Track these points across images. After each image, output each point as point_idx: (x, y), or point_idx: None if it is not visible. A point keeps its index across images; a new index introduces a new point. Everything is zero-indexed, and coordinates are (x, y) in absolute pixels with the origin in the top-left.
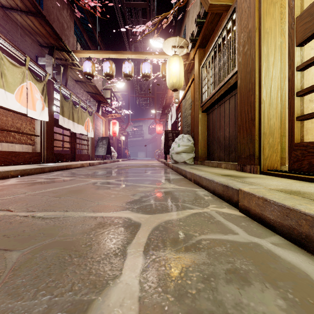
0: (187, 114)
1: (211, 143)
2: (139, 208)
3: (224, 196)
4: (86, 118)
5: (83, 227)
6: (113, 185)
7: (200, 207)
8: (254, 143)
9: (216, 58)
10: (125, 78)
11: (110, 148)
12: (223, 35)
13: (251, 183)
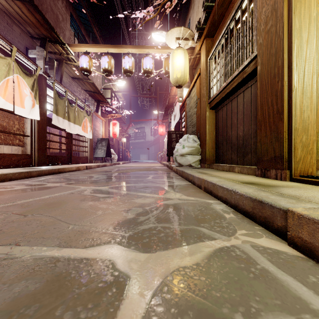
0: (192, 113)
1: (221, 144)
2: (132, 238)
3: (255, 215)
4: (84, 118)
5: (21, 290)
6: (105, 194)
7: (224, 234)
8: (282, 141)
9: (227, 46)
10: (125, 74)
11: (110, 150)
12: (237, 17)
13: (296, 197)
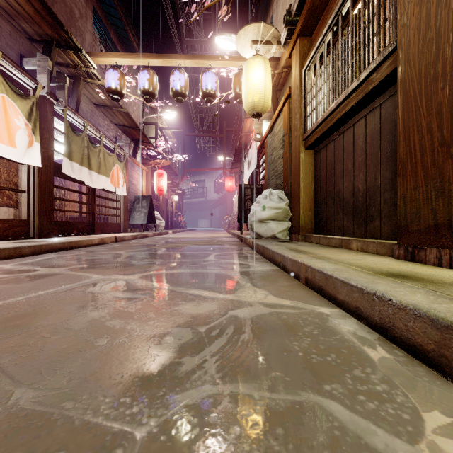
0: (276, 157)
1: (324, 204)
2: (152, 450)
3: (447, 363)
4: (113, 166)
5: None
6: (128, 292)
7: (397, 433)
8: (452, 197)
9: (337, 43)
10: (174, 98)
11: (154, 213)
12: None
13: None
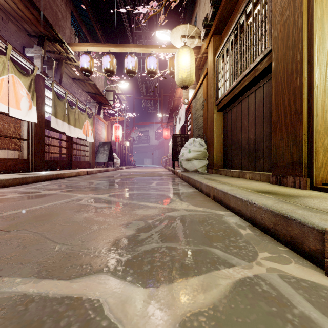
0: (198, 115)
1: (229, 148)
2: (130, 264)
3: (277, 233)
4: (85, 121)
5: None
6: (103, 203)
7: (244, 259)
8: (301, 145)
9: (237, 42)
10: (127, 74)
11: (112, 154)
12: (248, 11)
13: None
